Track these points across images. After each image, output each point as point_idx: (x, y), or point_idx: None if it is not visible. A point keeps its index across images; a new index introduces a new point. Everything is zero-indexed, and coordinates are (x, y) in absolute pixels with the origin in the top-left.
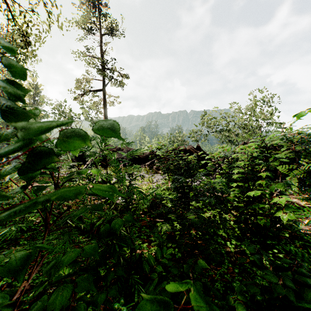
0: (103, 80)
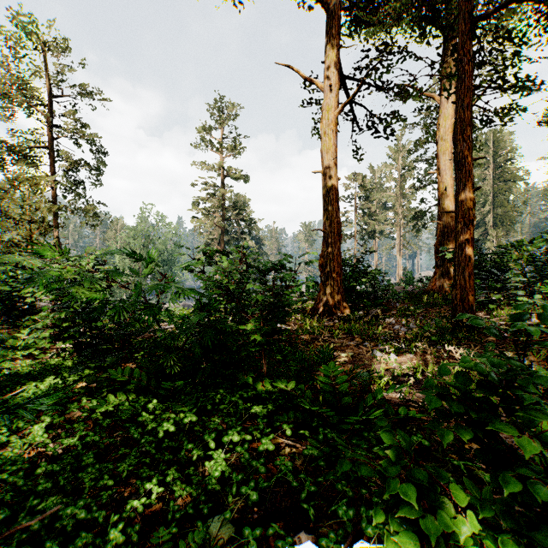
0: None
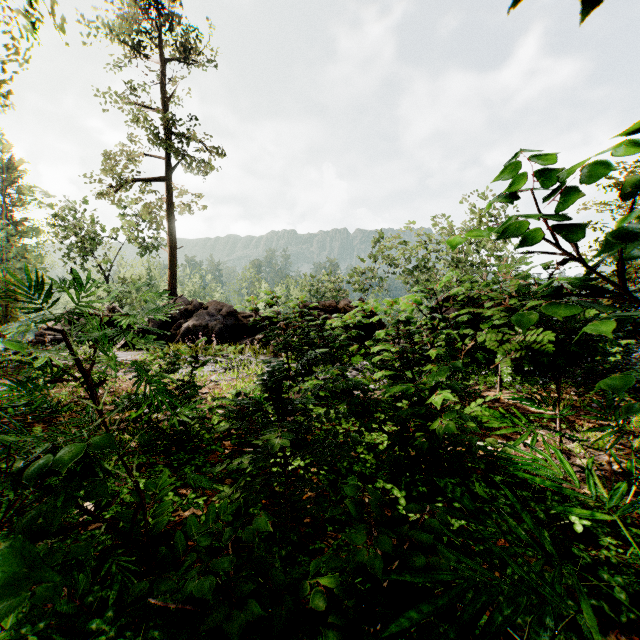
0: (165, 158)
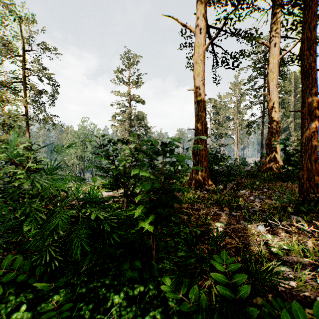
0: None
